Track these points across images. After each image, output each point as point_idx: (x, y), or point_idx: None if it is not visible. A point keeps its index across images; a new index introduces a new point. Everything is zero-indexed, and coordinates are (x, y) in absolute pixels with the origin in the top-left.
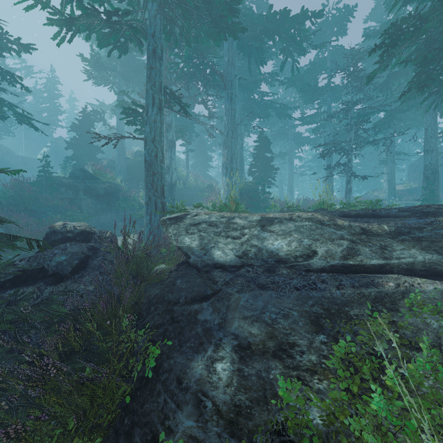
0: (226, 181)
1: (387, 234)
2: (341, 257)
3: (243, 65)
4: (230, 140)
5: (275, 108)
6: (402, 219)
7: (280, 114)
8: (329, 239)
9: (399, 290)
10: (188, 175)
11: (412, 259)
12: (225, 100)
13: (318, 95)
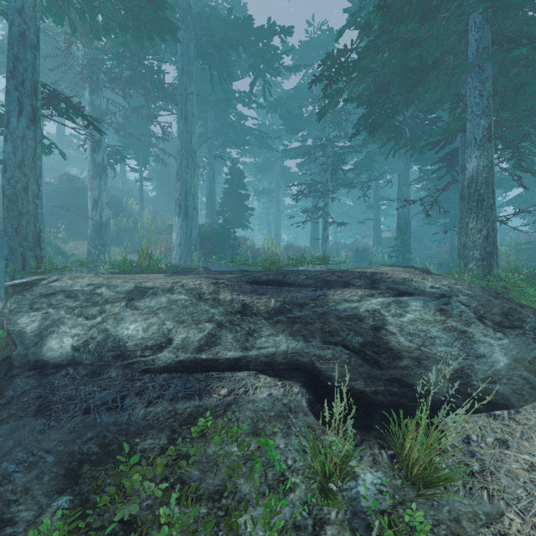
0: (180, 223)
1: (267, 312)
2: (196, 349)
3: (213, 77)
4: (185, 171)
5: (253, 135)
6: (301, 289)
7: (260, 143)
8: (197, 320)
9: (225, 401)
10: (143, 211)
11: (275, 349)
12: (179, 119)
13: (302, 125)
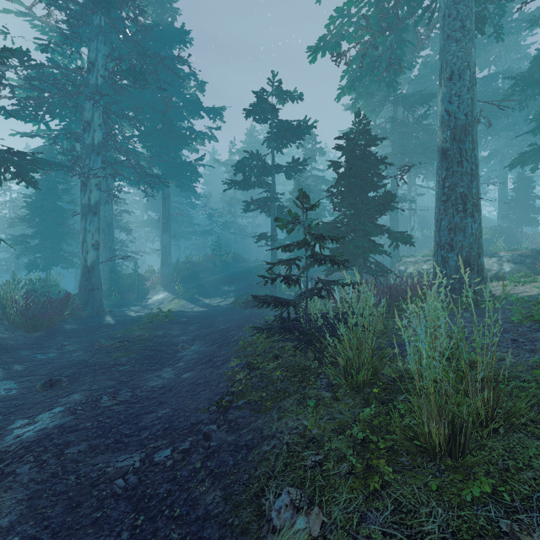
0: None
1: None
2: None
3: None
4: None
5: None
6: None
7: None
8: None
9: None
10: None
11: None
12: None
13: None
